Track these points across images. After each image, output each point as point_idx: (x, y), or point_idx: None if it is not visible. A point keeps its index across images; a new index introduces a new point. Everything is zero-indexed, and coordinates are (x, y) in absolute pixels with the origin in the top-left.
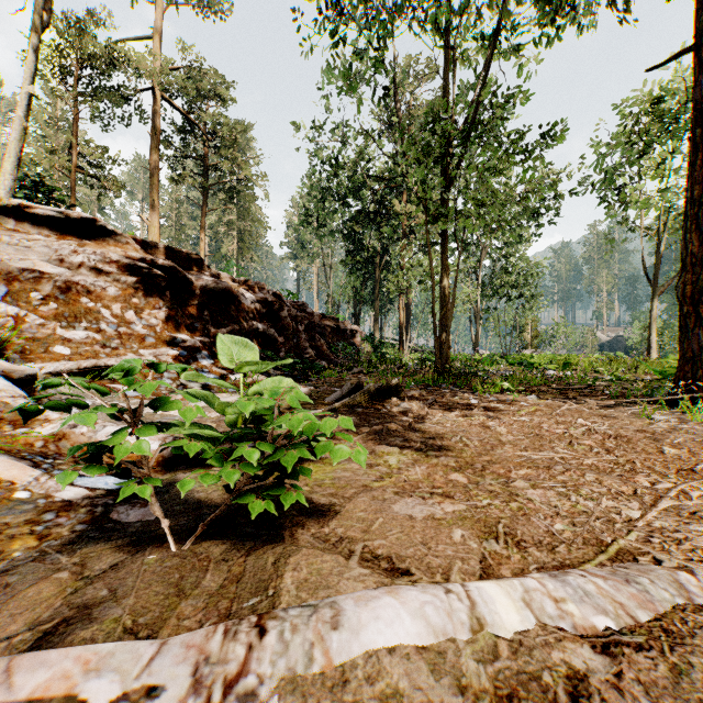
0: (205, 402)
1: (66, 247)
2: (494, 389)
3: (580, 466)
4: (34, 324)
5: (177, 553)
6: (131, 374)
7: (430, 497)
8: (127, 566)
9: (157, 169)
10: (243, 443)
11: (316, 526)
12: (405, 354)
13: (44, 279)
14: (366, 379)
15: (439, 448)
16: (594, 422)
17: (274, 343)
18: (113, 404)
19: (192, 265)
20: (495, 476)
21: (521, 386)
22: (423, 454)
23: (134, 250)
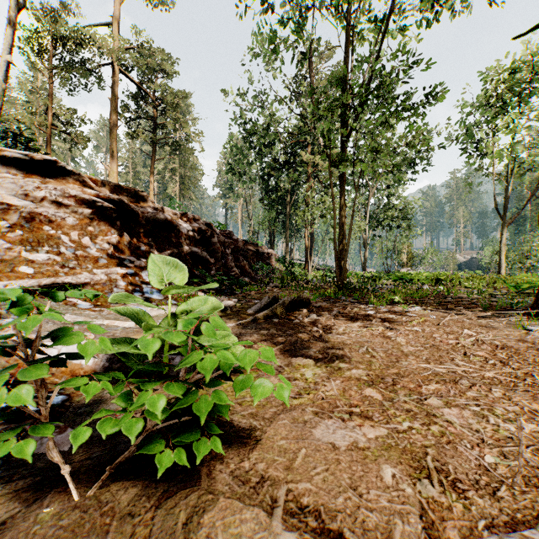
0: (135, 320)
1: (31, 184)
2: (386, 301)
3: (483, 379)
4: (2, 248)
5: (79, 502)
6: (22, 303)
7: (349, 418)
8: (17, 525)
9: (116, 127)
10: (148, 385)
11: (236, 459)
12: (310, 271)
13: (11, 210)
14: (280, 292)
15: (350, 360)
16: (478, 332)
17: (206, 263)
18: (10, 335)
19: (139, 200)
20: (407, 391)
21: (407, 298)
22: (336, 366)
23: (90, 187)
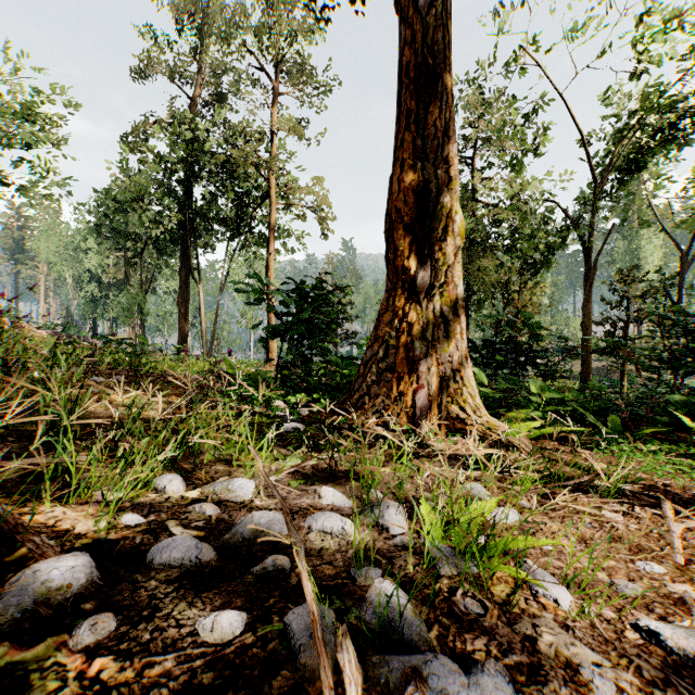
0: None
1: None
2: None
3: None
4: None
5: None
6: None
7: None
8: None
9: None
10: None
11: None
12: None
13: None
14: None
15: None
16: None
17: None
18: None
19: None
20: None
21: None
22: None
23: None
